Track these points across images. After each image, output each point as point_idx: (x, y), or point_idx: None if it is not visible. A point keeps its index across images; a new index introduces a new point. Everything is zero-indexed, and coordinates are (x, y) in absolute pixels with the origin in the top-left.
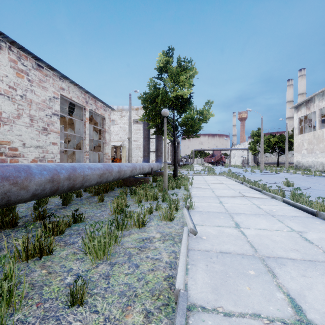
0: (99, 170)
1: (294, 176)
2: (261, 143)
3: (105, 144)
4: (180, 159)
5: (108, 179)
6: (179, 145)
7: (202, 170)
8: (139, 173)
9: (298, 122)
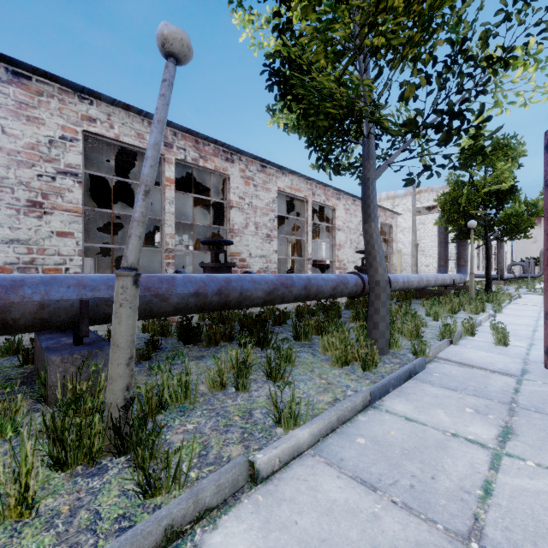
0: (417, 279)
1: None
2: None
3: (392, 255)
4: (507, 267)
5: (421, 286)
6: (502, 244)
7: None
8: (441, 284)
9: None
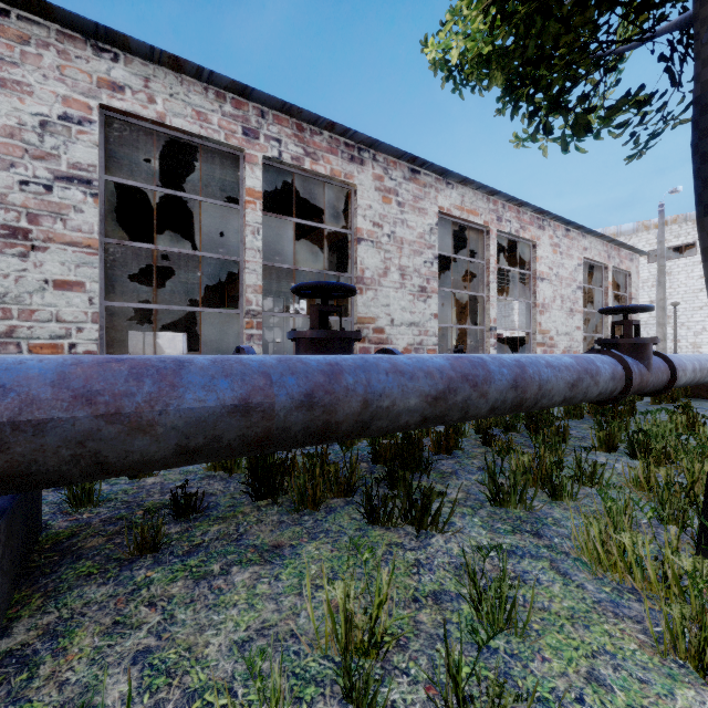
0: None
1: None
2: None
3: None
4: None
5: None
6: None
7: None
8: None
9: None
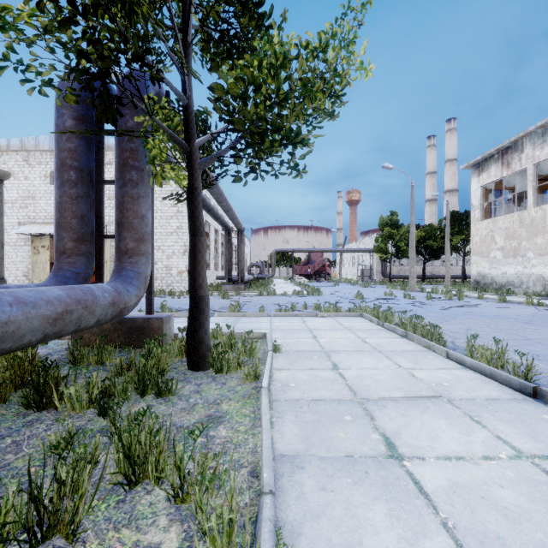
0: None
1: (531, 313)
2: (411, 237)
3: None
4: (248, 268)
5: None
6: (243, 238)
7: (294, 295)
8: None
9: (482, 195)
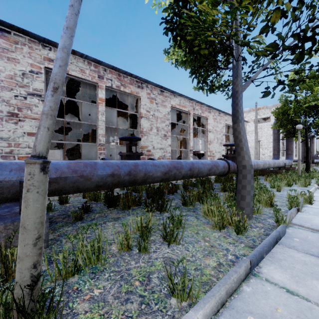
0: (262, 163)
1: None
2: None
3: None
4: (315, 155)
5: (265, 167)
6: (313, 141)
7: None
8: (277, 166)
9: None
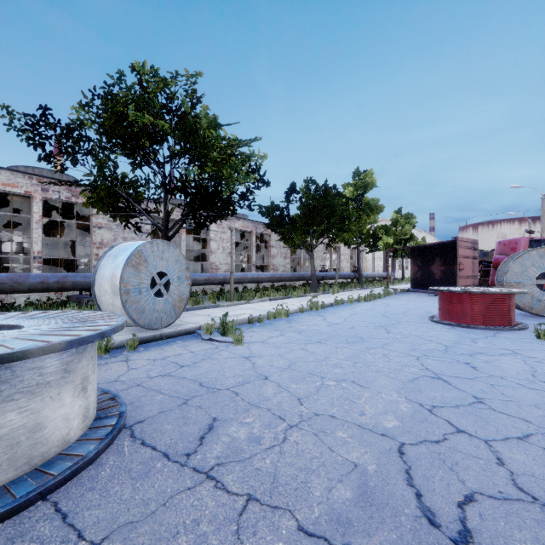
0: (371, 274)
1: None
2: None
3: (362, 263)
4: None
5: (372, 277)
6: None
7: None
8: (381, 277)
9: None
